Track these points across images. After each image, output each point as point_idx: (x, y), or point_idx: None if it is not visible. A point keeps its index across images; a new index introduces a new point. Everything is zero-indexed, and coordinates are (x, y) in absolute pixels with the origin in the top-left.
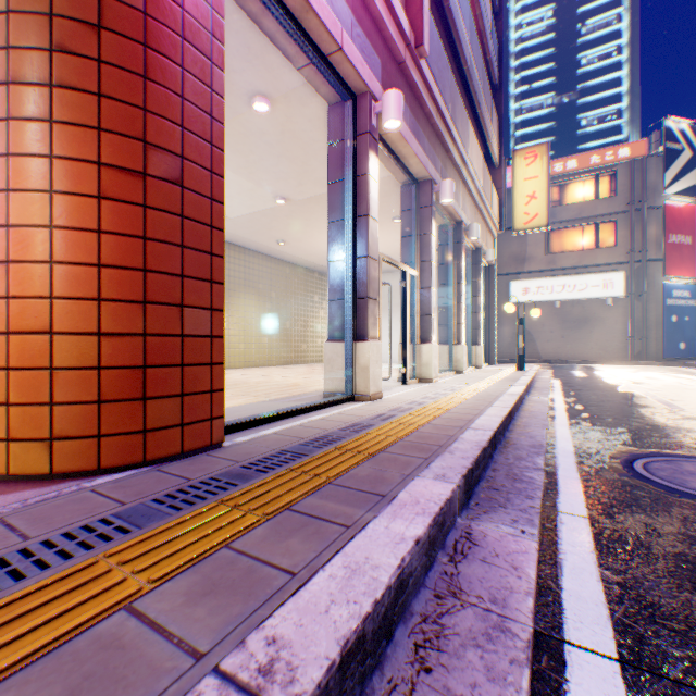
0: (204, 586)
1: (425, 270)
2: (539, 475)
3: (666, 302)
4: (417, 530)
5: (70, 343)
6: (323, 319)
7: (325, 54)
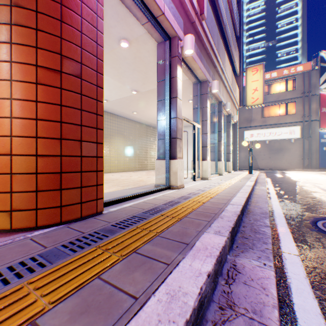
0: (82, 307)
1: (204, 125)
2: (268, 230)
3: (320, 141)
4: (208, 267)
5: (21, 160)
6: (155, 149)
7: (155, 17)
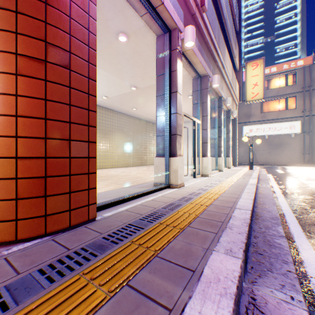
0: None
1: (204, 120)
2: (285, 242)
3: None
4: None
5: None
6: (154, 144)
7: (154, 7)
